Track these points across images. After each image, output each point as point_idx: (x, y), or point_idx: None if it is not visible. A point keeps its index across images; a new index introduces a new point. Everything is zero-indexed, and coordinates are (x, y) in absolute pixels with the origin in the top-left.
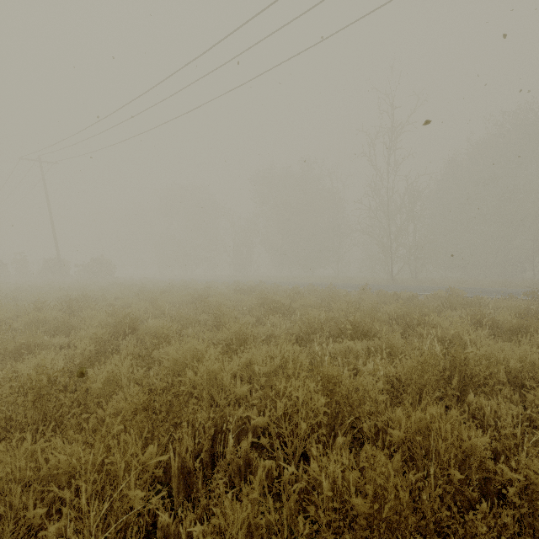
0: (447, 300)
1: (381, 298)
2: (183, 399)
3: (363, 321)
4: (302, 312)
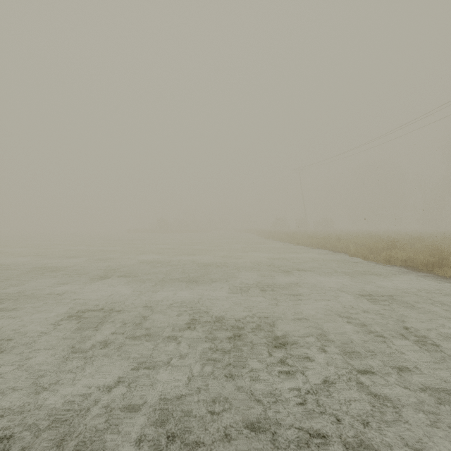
0: None
1: None
2: (450, 240)
3: None
4: None
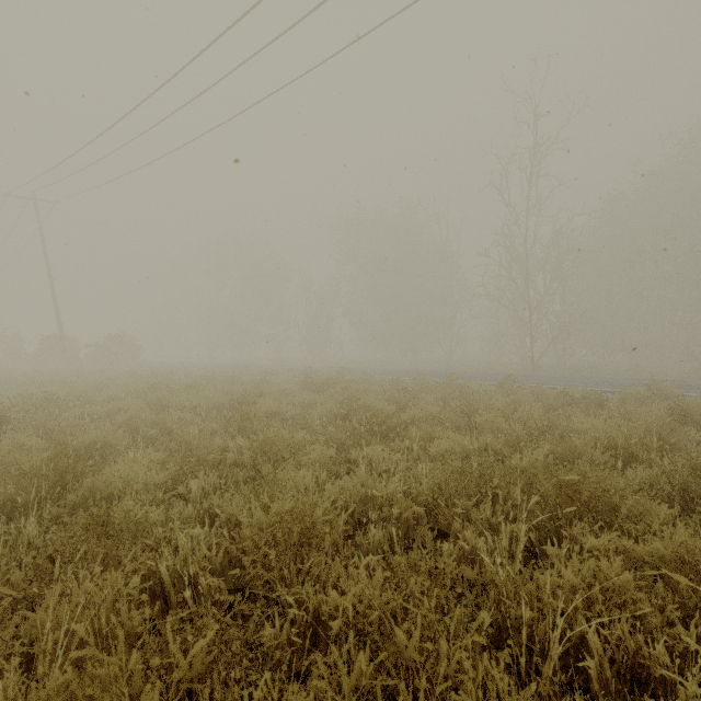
0: (681, 408)
1: (548, 401)
2: None
3: (592, 479)
4: (424, 433)
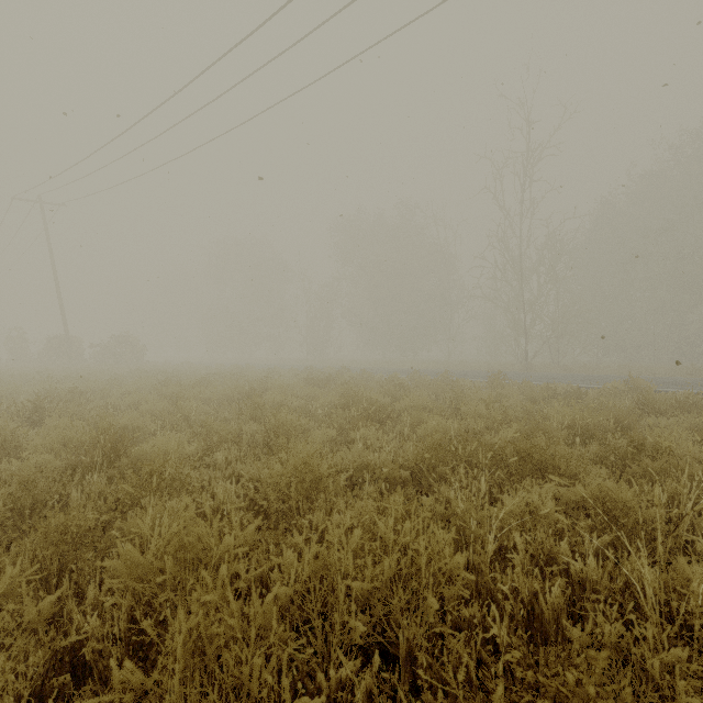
0: (645, 398)
1: (531, 394)
2: None
3: (540, 444)
4: (414, 419)
